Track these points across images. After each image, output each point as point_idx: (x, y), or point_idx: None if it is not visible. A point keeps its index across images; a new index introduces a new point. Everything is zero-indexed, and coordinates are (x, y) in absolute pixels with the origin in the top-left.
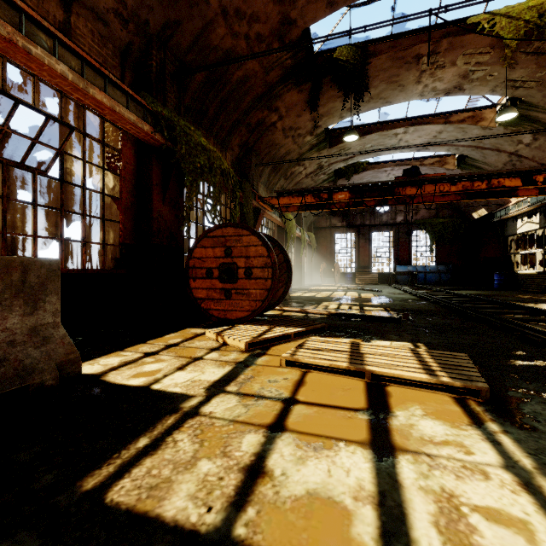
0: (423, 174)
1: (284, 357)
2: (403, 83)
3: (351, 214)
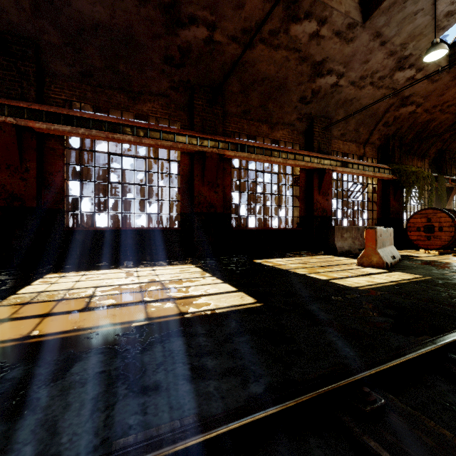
0: None
1: (453, 254)
2: None
3: None
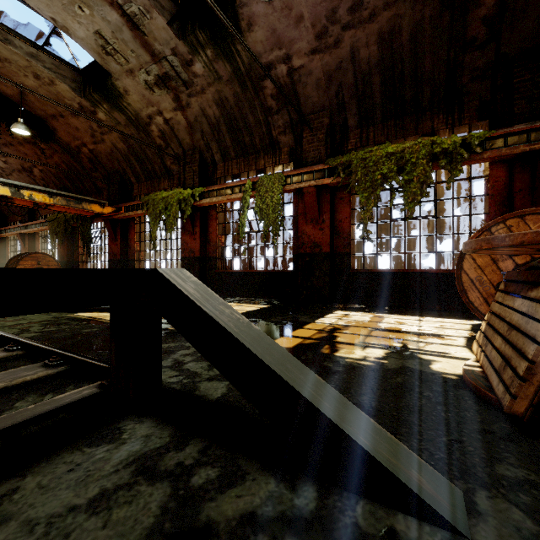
0: None
1: None
2: None
3: None
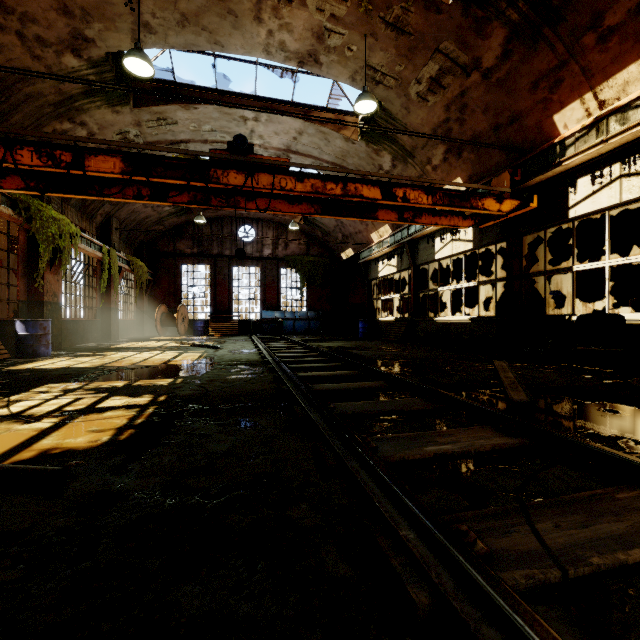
0: (256, 154)
1: None
2: (235, 8)
3: (206, 239)
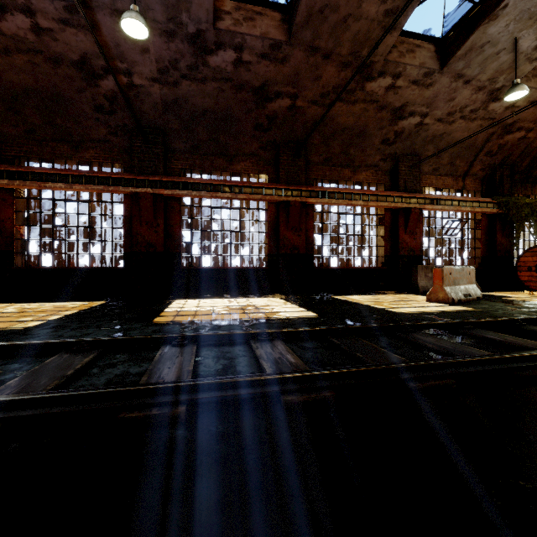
0: None
1: None
2: None
3: None
